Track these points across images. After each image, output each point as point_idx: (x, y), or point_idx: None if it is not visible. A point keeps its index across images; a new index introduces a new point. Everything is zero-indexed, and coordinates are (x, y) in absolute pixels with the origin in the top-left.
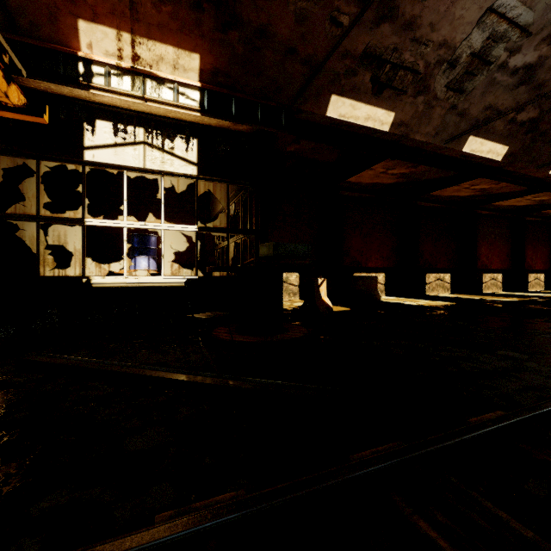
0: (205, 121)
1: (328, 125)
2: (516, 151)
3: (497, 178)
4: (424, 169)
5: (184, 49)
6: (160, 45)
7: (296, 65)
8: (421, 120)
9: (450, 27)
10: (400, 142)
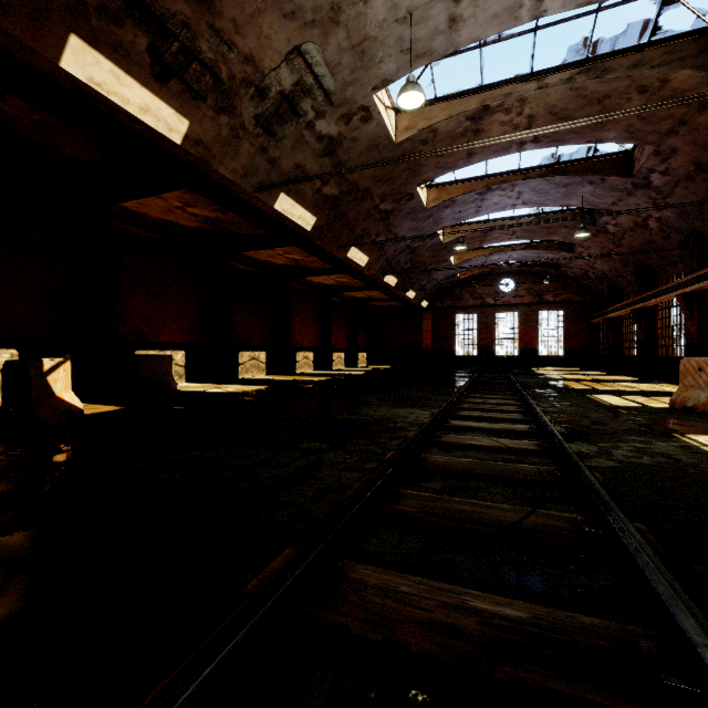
0: None
1: (67, 87)
2: (323, 226)
3: (308, 250)
4: (235, 218)
5: None
6: None
7: None
8: (226, 149)
9: (258, 42)
10: (200, 169)
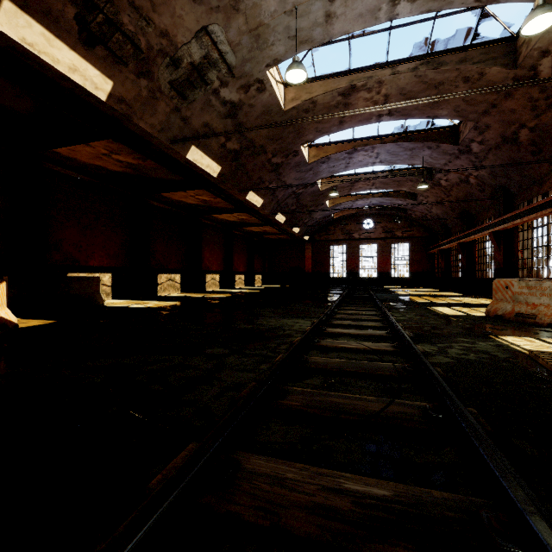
0: None
1: (1, 45)
2: (227, 174)
3: (214, 193)
4: (153, 165)
5: None
6: None
7: None
8: (146, 107)
9: (172, 20)
10: (123, 122)
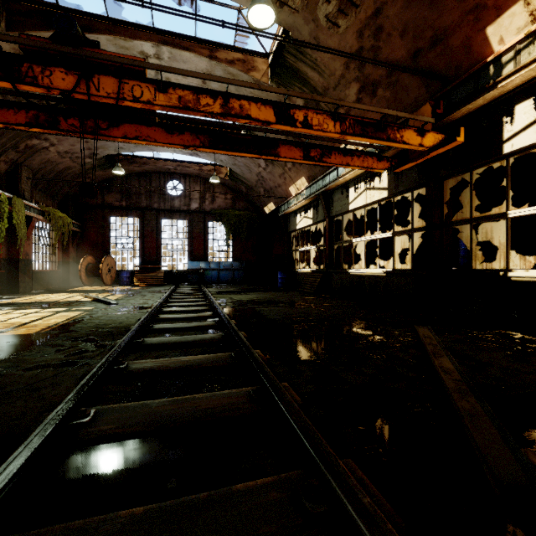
0: None
1: None
2: None
3: None
4: None
5: None
6: None
7: None
8: None
9: None
10: None
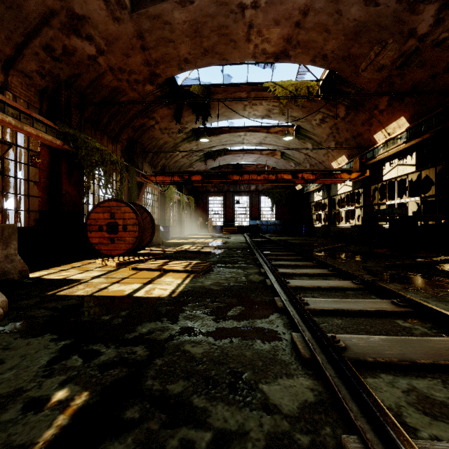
0: (412, 143)
1: None
2: None
3: None
4: None
5: (397, 119)
6: (391, 124)
7: (444, 77)
8: None
9: None
10: None
